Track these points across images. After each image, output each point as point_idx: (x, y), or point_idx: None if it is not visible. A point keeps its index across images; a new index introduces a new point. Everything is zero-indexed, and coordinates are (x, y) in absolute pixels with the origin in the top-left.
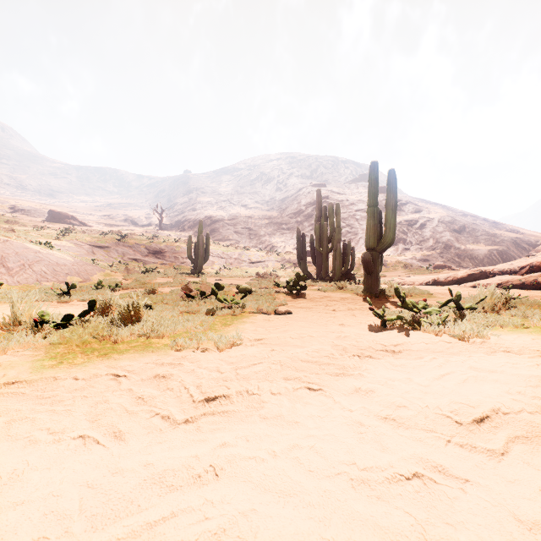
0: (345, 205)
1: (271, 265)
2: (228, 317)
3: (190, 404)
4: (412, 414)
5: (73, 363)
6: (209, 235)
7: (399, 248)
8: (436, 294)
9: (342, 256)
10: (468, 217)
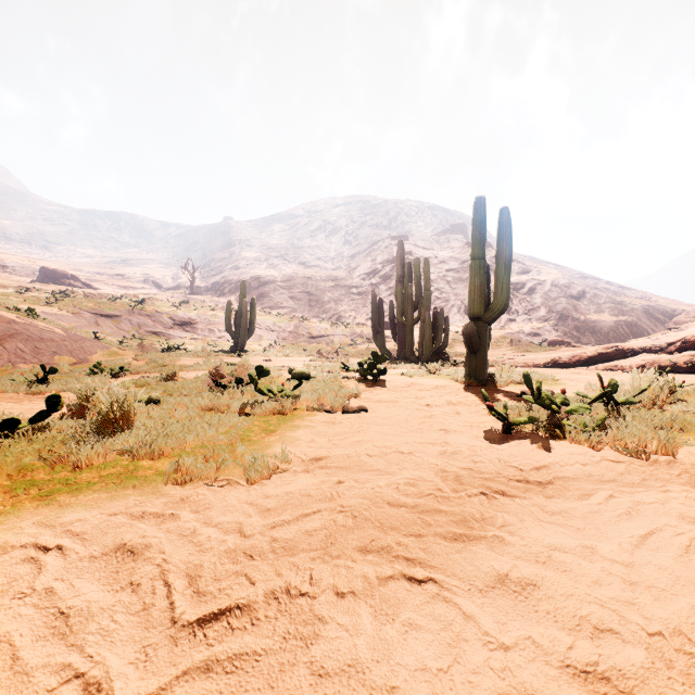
0: (433, 264)
1: (338, 341)
2: (273, 417)
3: (164, 632)
4: (642, 664)
5: None
6: (254, 300)
7: (502, 318)
8: (563, 380)
9: (432, 329)
10: (588, 280)
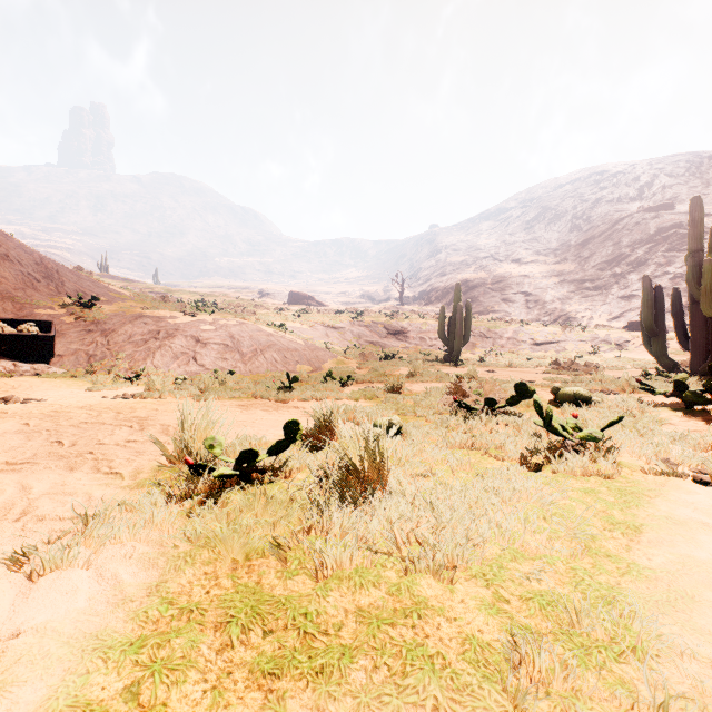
0: None
1: (572, 348)
2: (591, 482)
3: None
4: None
5: (160, 710)
6: (470, 304)
7: None
8: None
9: None
10: None
